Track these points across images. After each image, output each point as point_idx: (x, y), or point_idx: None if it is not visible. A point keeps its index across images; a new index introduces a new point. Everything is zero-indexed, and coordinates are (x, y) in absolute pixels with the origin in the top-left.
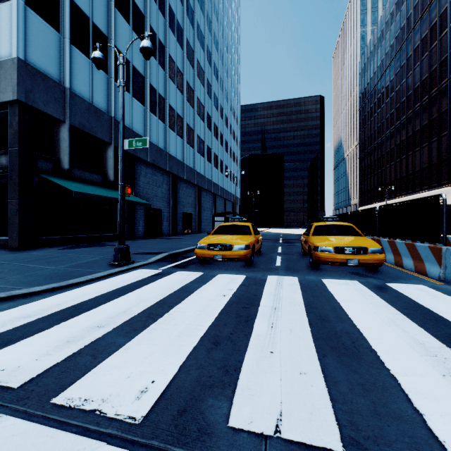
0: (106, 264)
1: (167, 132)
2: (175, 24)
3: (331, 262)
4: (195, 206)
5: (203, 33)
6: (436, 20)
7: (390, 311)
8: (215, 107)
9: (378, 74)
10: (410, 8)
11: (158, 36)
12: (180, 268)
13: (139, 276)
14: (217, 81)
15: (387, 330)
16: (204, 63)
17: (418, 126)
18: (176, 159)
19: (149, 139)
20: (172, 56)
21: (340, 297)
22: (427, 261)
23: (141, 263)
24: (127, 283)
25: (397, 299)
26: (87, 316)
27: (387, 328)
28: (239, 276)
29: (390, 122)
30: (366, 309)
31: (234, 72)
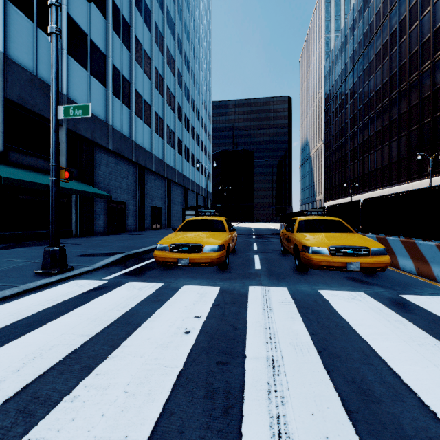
0: (31, 272)
1: (133, 118)
2: (142, 4)
3: (326, 266)
4: (165, 199)
5: (173, 20)
6: (396, 26)
7: None
8: (187, 99)
9: (342, 76)
10: (372, 15)
11: (122, 13)
12: (134, 277)
13: (68, 293)
14: (188, 72)
15: None
16: (174, 52)
17: (380, 126)
18: (143, 149)
19: (111, 125)
20: (138, 38)
21: (360, 326)
22: (434, 263)
23: (81, 270)
24: (40, 309)
25: (439, 328)
26: None
27: None
28: (211, 289)
29: (353, 123)
30: (417, 357)
31: (206, 66)
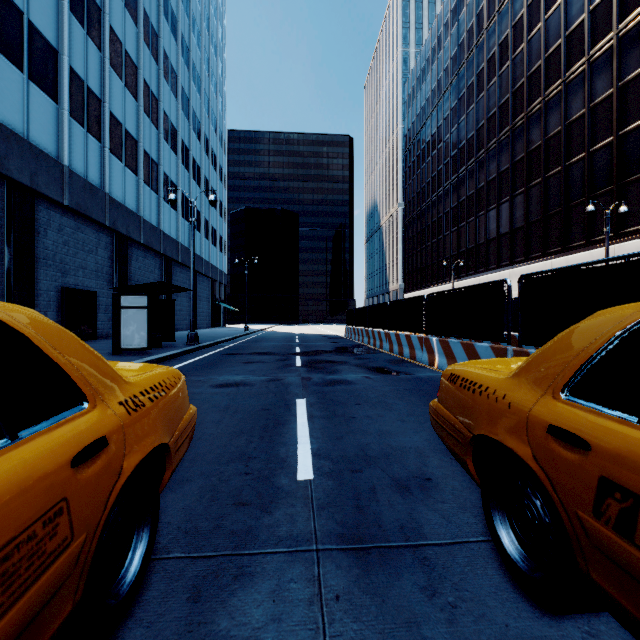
0: None
1: None
2: None
3: None
4: (109, 276)
5: None
6: (523, 12)
7: None
8: (171, 87)
9: (432, 100)
10: None
11: None
12: None
13: None
14: (174, 38)
15: None
16: None
17: (495, 172)
18: (26, 143)
19: None
20: None
21: None
22: None
23: None
24: None
25: None
26: None
27: None
28: None
29: (450, 170)
30: None
31: (215, 50)
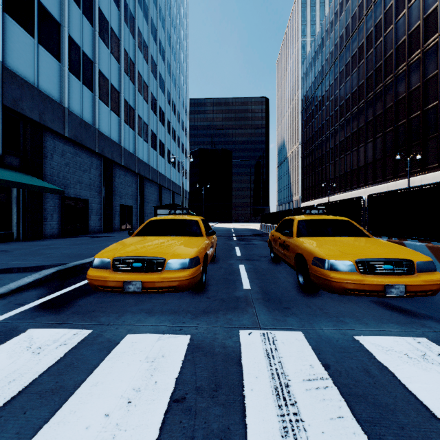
0: None
1: (96, 103)
2: None
3: (354, 290)
4: (136, 197)
5: (146, 2)
6: (372, 29)
7: None
8: (162, 90)
9: (319, 78)
10: (348, 18)
11: None
12: (48, 314)
13: None
14: (163, 62)
15: None
16: (147, 37)
17: (356, 128)
18: (110, 140)
19: (67, 107)
20: (104, 13)
21: None
22: None
23: None
24: None
25: None
26: None
27: None
28: (175, 342)
29: (329, 124)
30: None
31: (183, 59)
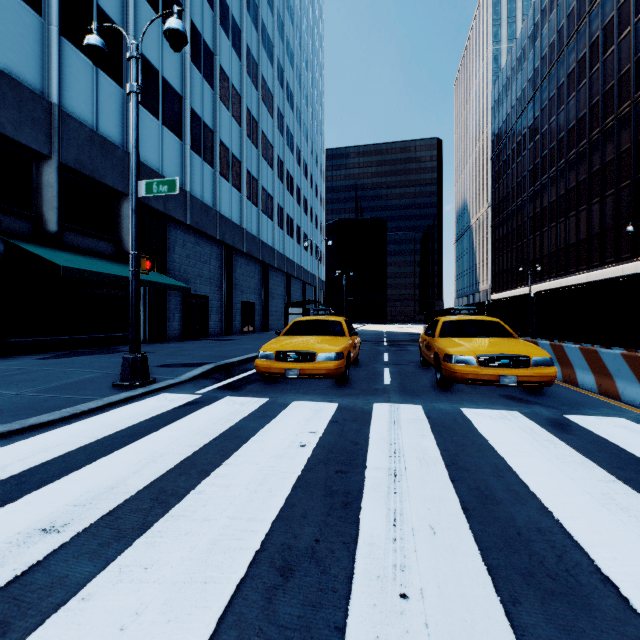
0: (107, 385)
1: (217, 181)
2: (229, 21)
3: (473, 380)
4: (260, 291)
5: (271, 39)
6: (598, 33)
7: (597, 475)
8: (290, 148)
9: (517, 108)
10: (562, 17)
11: (203, 38)
12: (231, 391)
13: (159, 407)
14: (292, 111)
15: (613, 523)
16: (272, 83)
17: (574, 182)
18: (231, 222)
19: (188, 191)
20: (225, 69)
21: (501, 444)
22: (619, 378)
23: (166, 383)
24: (135, 422)
25: (596, 448)
26: (33, 502)
27: (609, 516)
28: (328, 405)
29: (534, 176)
30: (555, 471)
31: (316, 100)
